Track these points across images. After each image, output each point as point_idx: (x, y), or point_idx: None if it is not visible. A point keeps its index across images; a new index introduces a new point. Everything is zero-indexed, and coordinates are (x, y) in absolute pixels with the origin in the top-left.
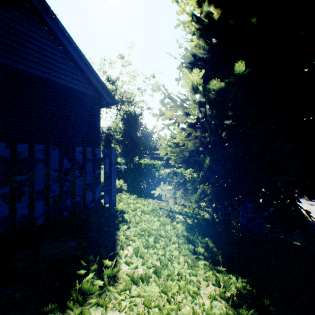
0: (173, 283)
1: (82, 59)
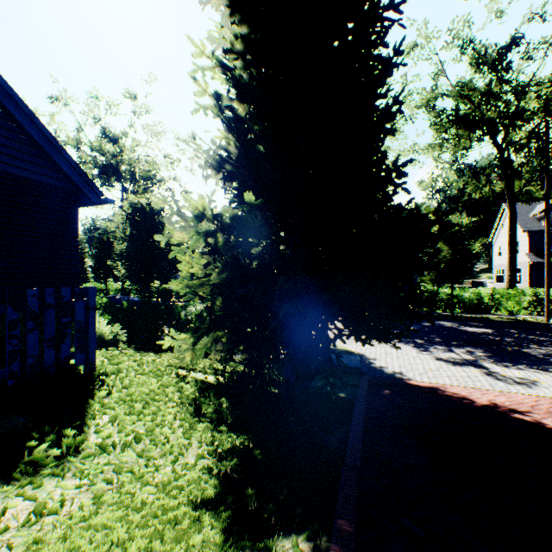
0: (155, 446)
1: (42, 133)
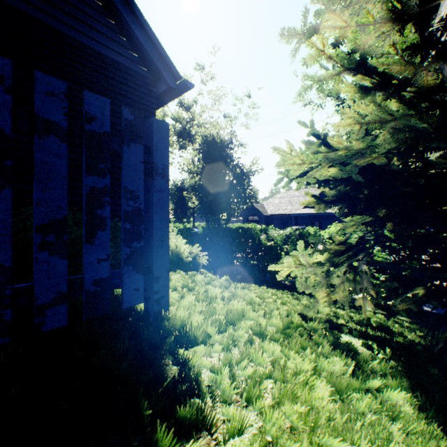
0: None
1: None
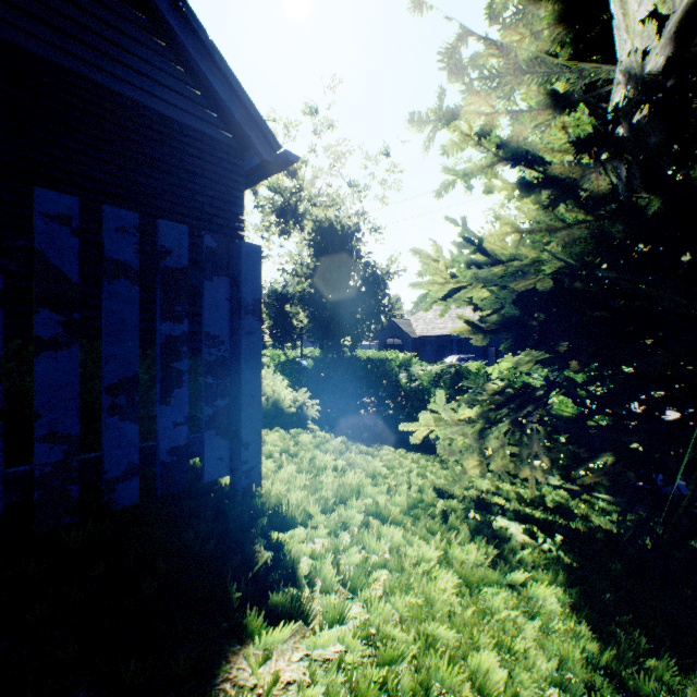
0: None
1: (181, 15)
